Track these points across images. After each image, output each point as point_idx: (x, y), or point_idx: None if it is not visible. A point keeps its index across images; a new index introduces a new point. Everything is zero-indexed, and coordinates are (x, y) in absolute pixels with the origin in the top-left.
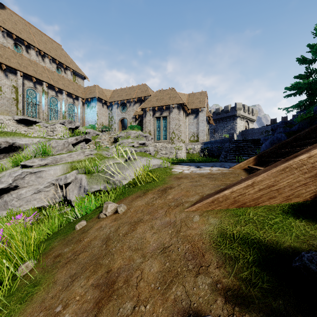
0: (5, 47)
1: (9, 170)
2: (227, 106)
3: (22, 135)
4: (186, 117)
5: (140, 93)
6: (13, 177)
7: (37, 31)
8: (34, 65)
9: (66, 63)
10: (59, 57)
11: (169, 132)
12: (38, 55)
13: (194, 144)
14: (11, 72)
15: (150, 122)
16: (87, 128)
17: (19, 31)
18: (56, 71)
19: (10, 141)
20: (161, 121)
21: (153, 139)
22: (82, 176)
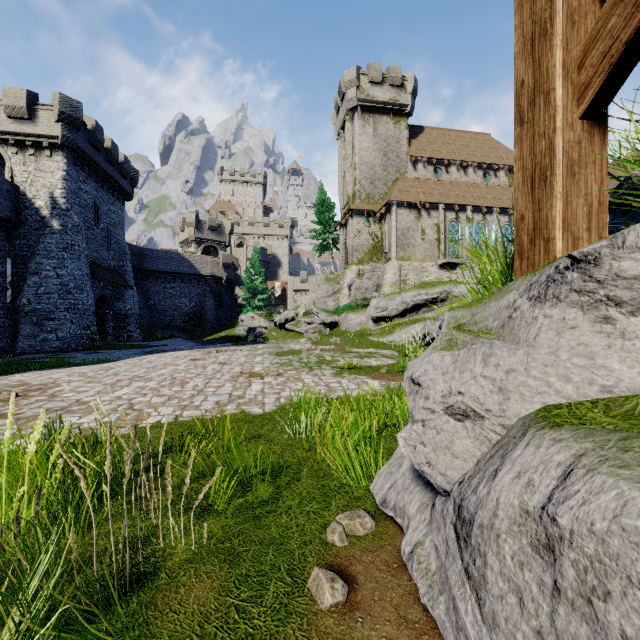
0: (427, 181)
1: None
2: None
3: (456, 283)
4: None
5: None
6: None
7: (457, 134)
8: (455, 187)
9: (497, 160)
10: (486, 156)
11: None
12: (459, 169)
13: None
14: (433, 209)
15: None
16: None
17: (438, 150)
18: (482, 180)
19: (447, 290)
20: None
21: None
22: None
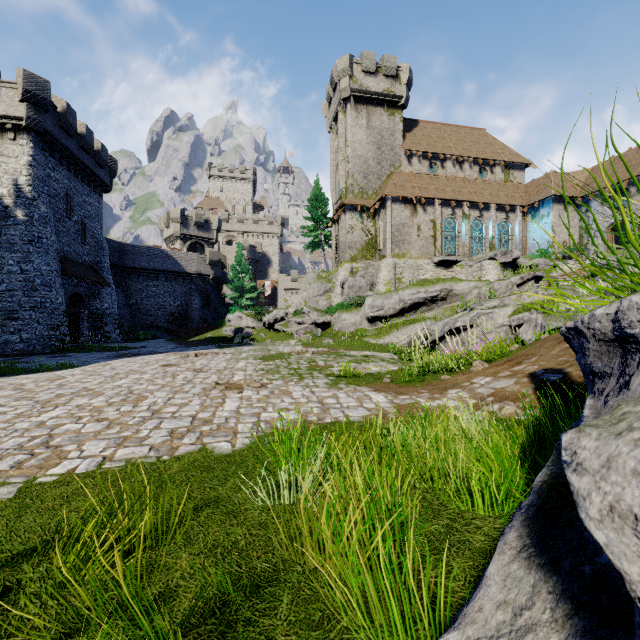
0: (422, 175)
1: (459, 313)
2: None
3: (457, 280)
4: None
5: None
6: (470, 316)
7: (452, 128)
8: (451, 182)
9: (493, 155)
10: (482, 151)
11: None
12: (455, 164)
13: None
14: (428, 204)
15: None
16: (532, 258)
17: (433, 145)
18: (478, 176)
19: (448, 288)
20: None
21: None
22: (538, 315)
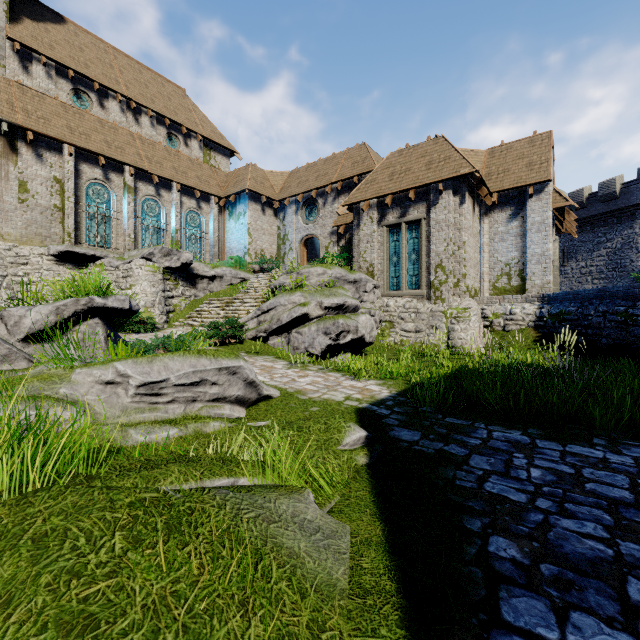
0: (46, 97)
1: None
2: (608, 181)
3: None
4: (484, 217)
5: (349, 168)
6: None
7: (132, 63)
8: (109, 130)
9: (189, 123)
10: (173, 111)
11: (427, 268)
12: (127, 110)
13: (510, 302)
14: (50, 148)
15: (372, 241)
16: (217, 266)
17: (84, 63)
18: (167, 143)
19: None
20: (402, 236)
21: (379, 289)
22: None
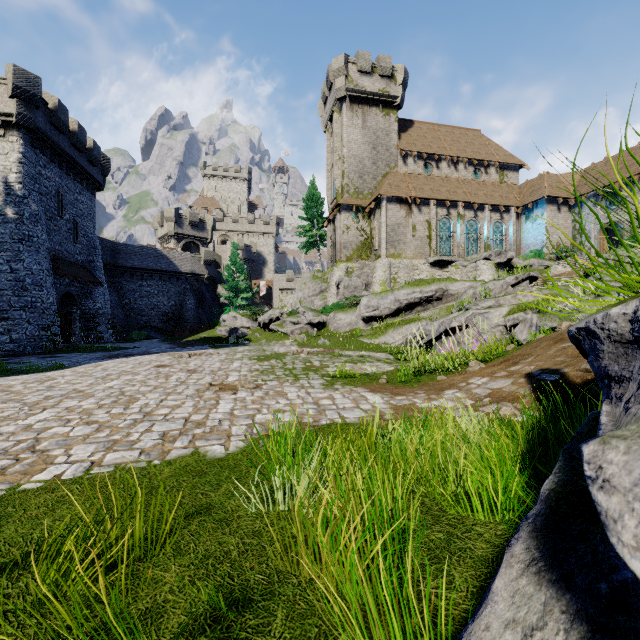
0: (417, 176)
1: (455, 313)
2: None
3: (453, 280)
4: None
5: None
6: (465, 316)
7: (447, 129)
8: (446, 182)
9: (488, 156)
10: (477, 152)
11: None
12: (450, 164)
13: None
14: (424, 204)
15: None
16: (526, 258)
17: (428, 145)
18: (473, 177)
19: (443, 288)
20: None
21: None
22: (533, 315)
